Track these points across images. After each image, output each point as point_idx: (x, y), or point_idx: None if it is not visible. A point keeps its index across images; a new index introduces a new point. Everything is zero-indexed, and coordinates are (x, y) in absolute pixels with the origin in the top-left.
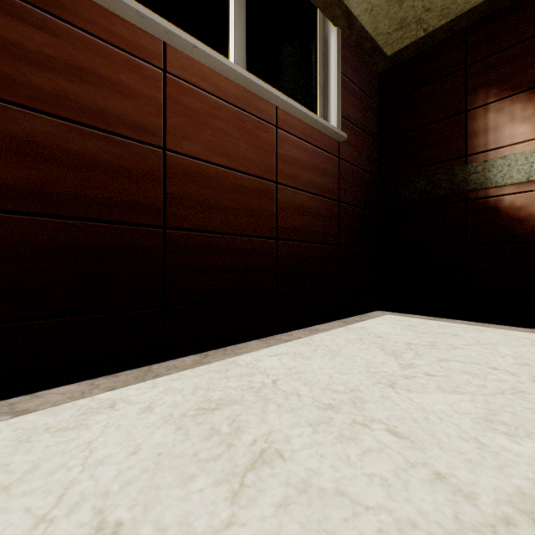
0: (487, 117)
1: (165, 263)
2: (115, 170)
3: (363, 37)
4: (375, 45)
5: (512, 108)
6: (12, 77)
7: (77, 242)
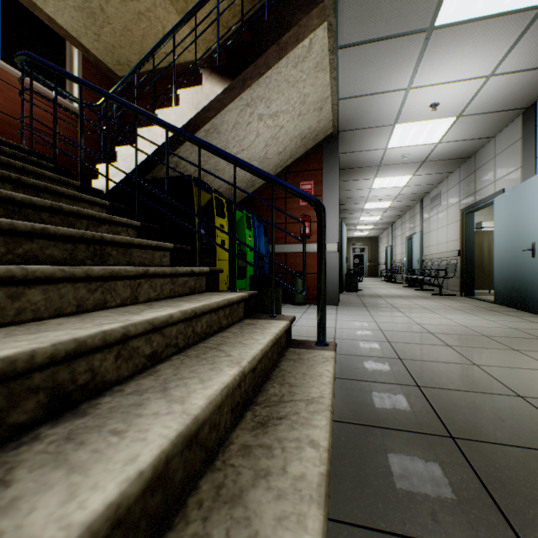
0: None
1: None
2: None
3: (99, 61)
4: (109, 68)
5: None
6: None
7: None
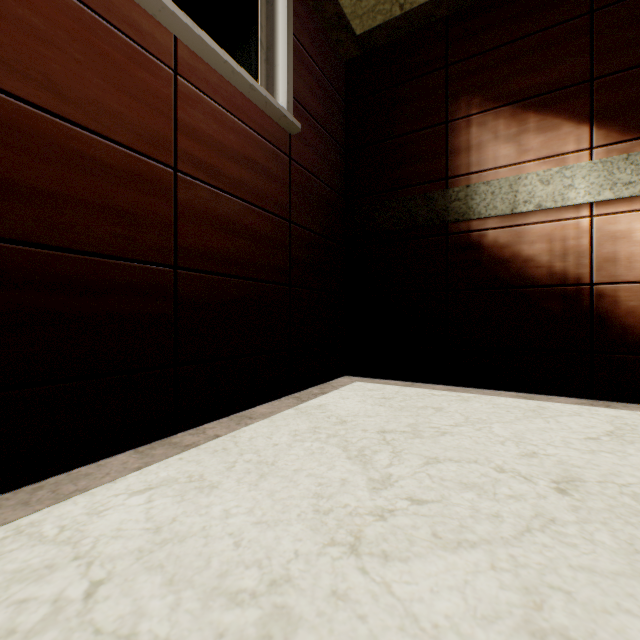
0: (470, 132)
1: None
2: None
3: None
4: (341, 13)
5: (496, 123)
6: None
7: None
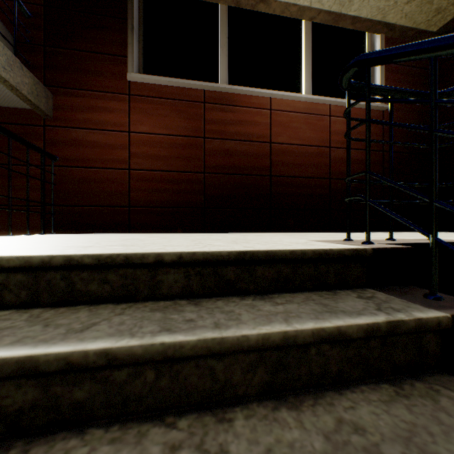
0: None
1: (270, 191)
2: (252, 155)
3: (404, 31)
4: (418, 30)
5: None
6: (224, 131)
7: (241, 183)
